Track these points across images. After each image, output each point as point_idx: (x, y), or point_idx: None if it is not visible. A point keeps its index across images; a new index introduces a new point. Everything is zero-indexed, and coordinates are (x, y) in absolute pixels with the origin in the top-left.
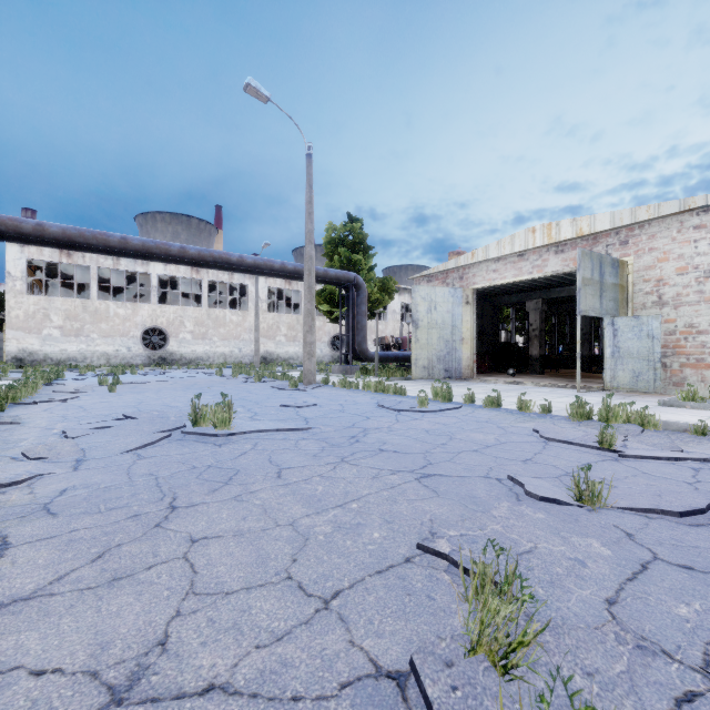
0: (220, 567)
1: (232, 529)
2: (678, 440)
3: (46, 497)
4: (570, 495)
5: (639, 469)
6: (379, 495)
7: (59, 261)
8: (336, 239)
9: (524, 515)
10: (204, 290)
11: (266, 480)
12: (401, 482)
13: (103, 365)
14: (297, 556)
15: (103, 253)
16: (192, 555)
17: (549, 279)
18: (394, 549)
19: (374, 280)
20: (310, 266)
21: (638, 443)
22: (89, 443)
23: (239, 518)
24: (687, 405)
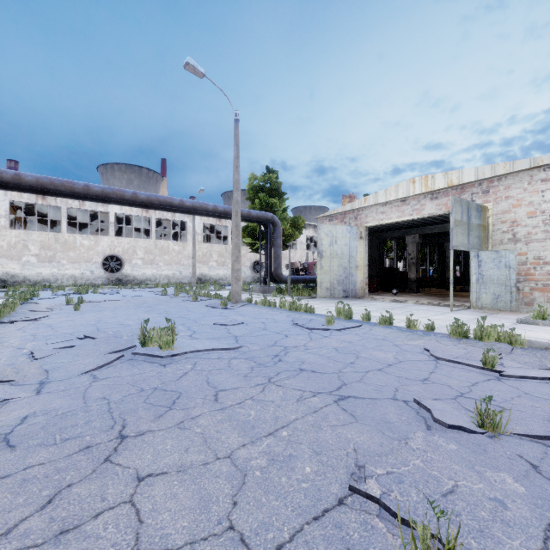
0: (164, 514)
1: (175, 464)
2: (543, 358)
3: (7, 426)
4: (471, 419)
5: (521, 389)
6: (305, 420)
7: (35, 202)
8: (257, 186)
9: (438, 446)
10: (152, 225)
11: (205, 404)
12: (322, 405)
13: (71, 285)
14: (237, 498)
15: (70, 197)
16: (138, 498)
17: (424, 218)
18: (326, 488)
19: (287, 218)
20: (237, 209)
21: (511, 361)
22: (52, 363)
23: (181, 450)
24: (539, 323)
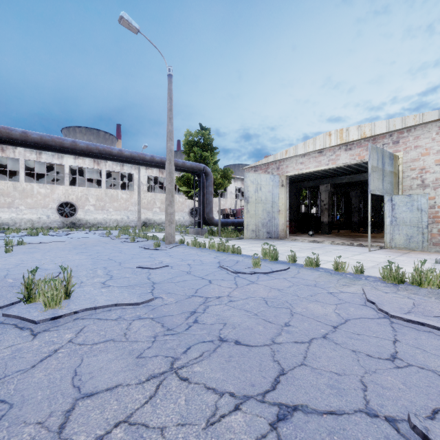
0: None
1: None
2: None
3: None
4: None
5: None
6: None
7: None
8: (192, 141)
9: None
10: (103, 176)
11: None
12: None
13: (29, 228)
14: None
15: (10, 144)
16: None
17: (336, 170)
18: None
19: (218, 170)
20: (170, 157)
21: None
22: None
23: None
24: None
